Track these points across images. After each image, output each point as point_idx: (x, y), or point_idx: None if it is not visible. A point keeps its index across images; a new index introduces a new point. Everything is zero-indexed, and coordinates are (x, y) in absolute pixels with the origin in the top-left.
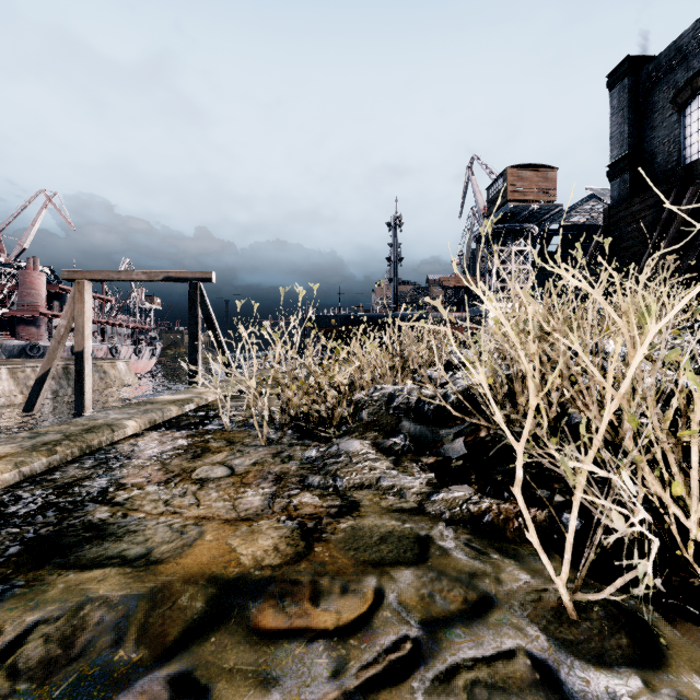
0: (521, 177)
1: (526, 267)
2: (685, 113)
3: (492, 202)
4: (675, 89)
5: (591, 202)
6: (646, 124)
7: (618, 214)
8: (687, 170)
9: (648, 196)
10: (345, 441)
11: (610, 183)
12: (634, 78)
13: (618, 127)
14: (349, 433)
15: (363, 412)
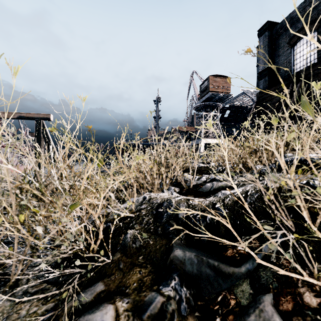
0: (215, 81)
1: (217, 122)
2: (294, 49)
3: (202, 92)
4: (289, 37)
5: (242, 96)
6: (276, 54)
7: (263, 96)
8: (296, 74)
9: (277, 87)
10: (86, 317)
11: (259, 81)
12: (270, 32)
13: (263, 55)
14: (105, 275)
15: (127, 237)
